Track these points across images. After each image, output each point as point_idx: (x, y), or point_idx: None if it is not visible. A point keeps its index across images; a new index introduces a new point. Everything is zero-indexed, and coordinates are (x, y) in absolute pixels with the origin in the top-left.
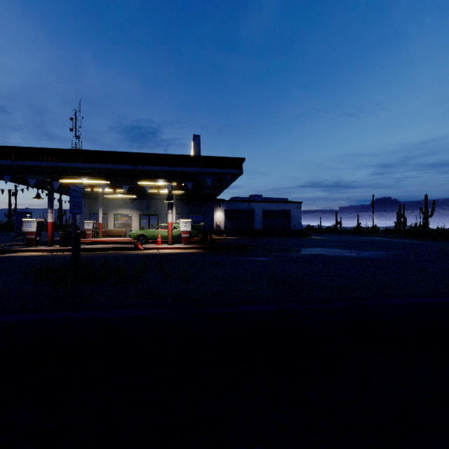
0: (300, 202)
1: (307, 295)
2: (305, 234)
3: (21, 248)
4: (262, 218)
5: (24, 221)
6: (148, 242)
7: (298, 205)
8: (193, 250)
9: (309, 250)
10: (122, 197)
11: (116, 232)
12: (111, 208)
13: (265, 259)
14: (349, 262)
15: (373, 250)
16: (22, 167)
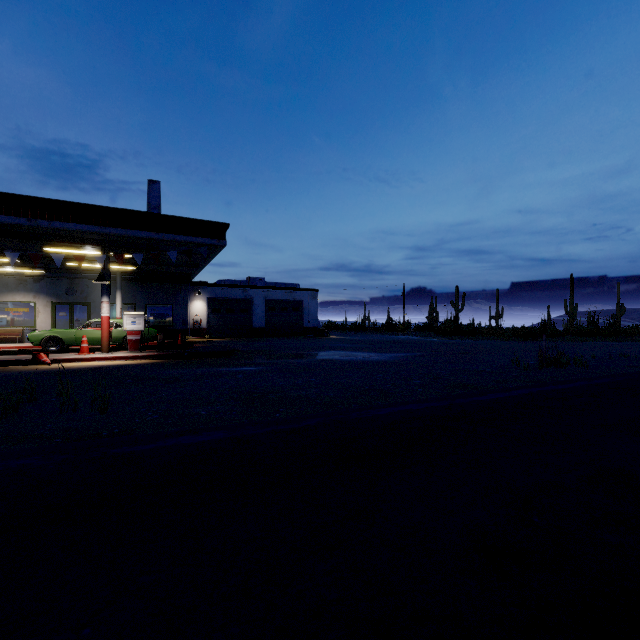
0: (316, 290)
1: (283, 413)
2: (322, 333)
3: None
4: (263, 311)
5: None
6: (67, 350)
7: (313, 294)
8: (147, 361)
9: (319, 354)
10: (15, 272)
11: (1, 334)
12: None
13: (253, 369)
14: (358, 367)
15: (395, 351)
16: None
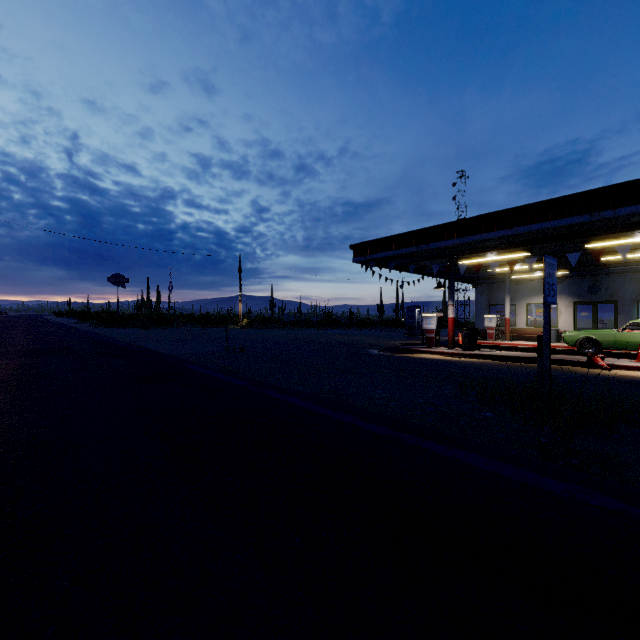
0: None
1: None
2: None
3: (421, 349)
4: None
5: (424, 316)
6: (600, 353)
7: None
8: None
9: None
10: (540, 276)
11: (528, 332)
12: (521, 295)
13: None
14: None
15: None
16: (423, 253)
